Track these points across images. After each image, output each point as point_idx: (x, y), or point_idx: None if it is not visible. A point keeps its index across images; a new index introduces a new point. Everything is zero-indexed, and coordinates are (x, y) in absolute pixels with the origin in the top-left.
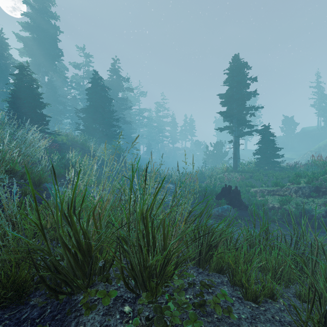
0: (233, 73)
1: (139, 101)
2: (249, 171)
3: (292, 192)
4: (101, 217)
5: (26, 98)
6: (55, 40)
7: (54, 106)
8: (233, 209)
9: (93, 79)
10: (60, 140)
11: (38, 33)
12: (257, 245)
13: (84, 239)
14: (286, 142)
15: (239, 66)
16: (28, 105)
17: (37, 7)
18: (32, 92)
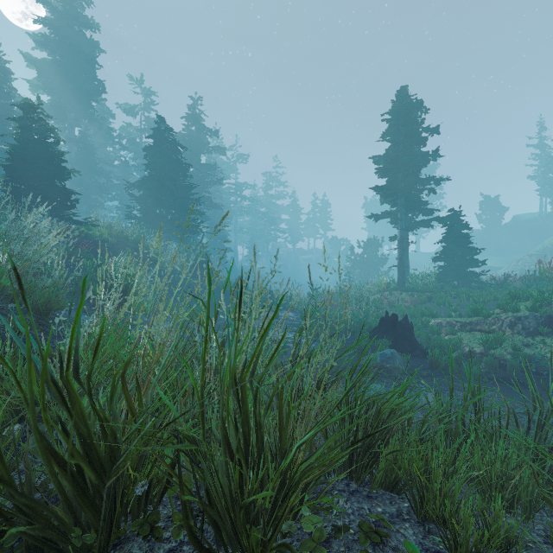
0: (398, 120)
1: (235, 170)
2: (426, 289)
3: (504, 326)
4: (149, 381)
5: (37, 160)
6: (93, 65)
7: (91, 177)
8: (401, 357)
9: (156, 131)
10: (96, 234)
11: (62, 53)
12: (460, 430)
13: (103, 435)
14: (486, 240)
15: (408, 107)
16: (39, 173)
17: (61, 9)
18: (48, 150)
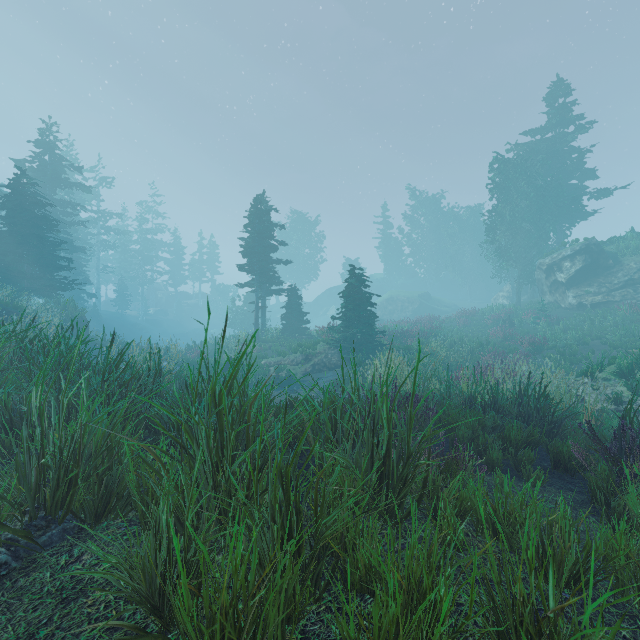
0: (255, 219)
1: (98, 196)
2: (271, 340)
3: (290, 361)
4: None
5: None
6: None
7: None
8: None
9: (14, 181)
10: None
11: None
12: None
13: None
14: None
15: (260, 214)
16: None
17: None
18: None
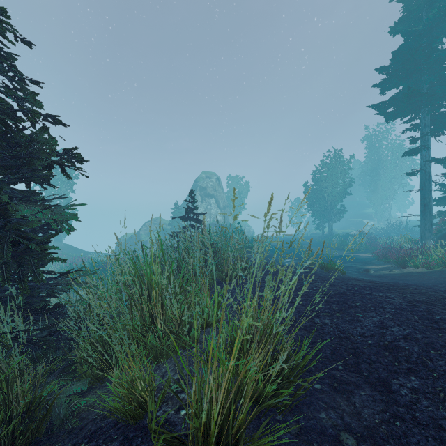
0: None
1: None
2: None
3: None
4: None
5: None
6: None
7: None
8: None
9: None
10: None
11: None
12: None
13: None
14: None
15: None
16: None
17: None
18: None
